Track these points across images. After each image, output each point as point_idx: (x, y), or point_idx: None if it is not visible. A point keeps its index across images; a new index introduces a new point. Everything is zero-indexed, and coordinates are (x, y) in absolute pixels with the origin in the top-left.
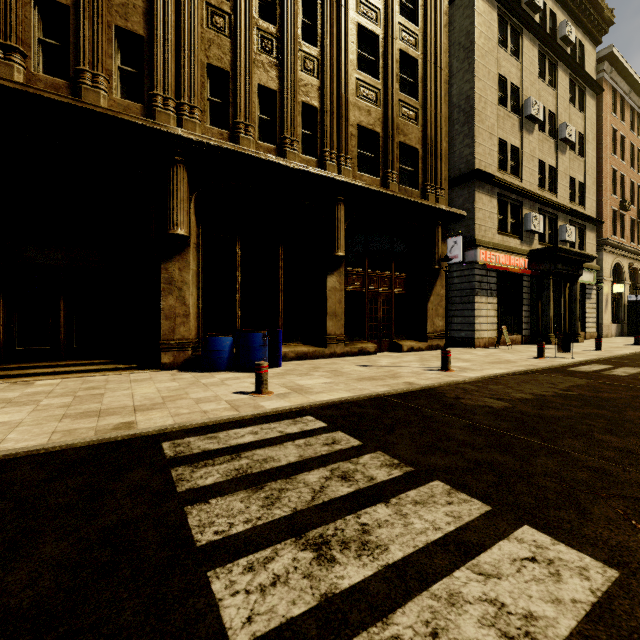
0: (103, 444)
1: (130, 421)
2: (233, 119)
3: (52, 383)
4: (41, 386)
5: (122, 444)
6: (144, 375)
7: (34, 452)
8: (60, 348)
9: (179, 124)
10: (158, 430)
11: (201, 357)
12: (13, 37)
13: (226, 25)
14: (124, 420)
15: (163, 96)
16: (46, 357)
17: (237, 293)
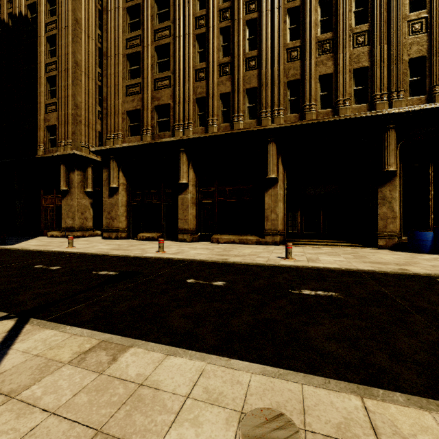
0: (401, 274)
1: (403, 268)
2: (429, 86)
3: (329, 249)
4: (326, 249)
5: (412, 276)
6: (371, 250)
7: (374, 271)
8: (320, 233)
9: (390, 105)
10: (426, 274)
11: (407, 243)
12: (312, 100)
13: (423, 26)
14: (399, 267)
15: (380, 94)
16: (314, 237)
17: (430, 202)
